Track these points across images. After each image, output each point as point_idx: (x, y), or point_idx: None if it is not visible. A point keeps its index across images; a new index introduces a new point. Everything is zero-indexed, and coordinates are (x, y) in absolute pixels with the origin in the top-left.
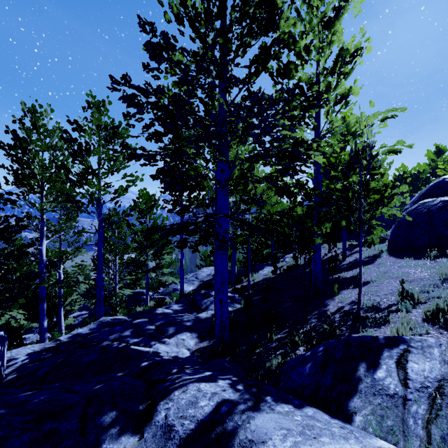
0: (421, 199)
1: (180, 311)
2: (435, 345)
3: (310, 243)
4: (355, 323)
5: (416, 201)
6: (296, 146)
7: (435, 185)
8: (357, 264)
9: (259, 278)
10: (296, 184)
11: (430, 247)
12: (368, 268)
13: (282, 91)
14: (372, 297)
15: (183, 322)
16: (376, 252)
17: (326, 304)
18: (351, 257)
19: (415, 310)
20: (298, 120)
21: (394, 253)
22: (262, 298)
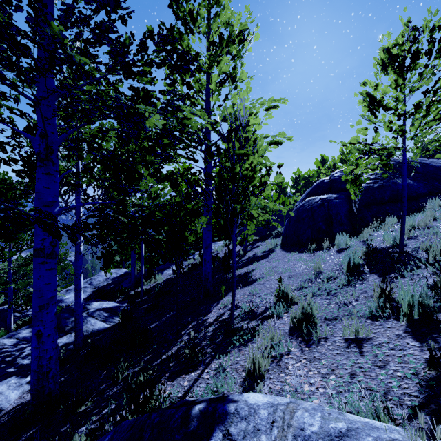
0: (307, 197)
1: (29, 338)
2: (265, 426)
3: (182, 242)
4: (224, 340)
5: (303, 199)
6: (136, 104)
7: (317, 185)
8: (254, 259)
9: (162, 279)
10: (141, 160)
11: (312, 240)
12: (262, 263)
13: (98, 5)
14: (254, 298)
15: (18, 359)
16: (272, 246)
17: (209, 311)
18: (251, 252)
19: (287, 314)
20: (182, 97)
21: (285, 247)
22: (148, 307)
